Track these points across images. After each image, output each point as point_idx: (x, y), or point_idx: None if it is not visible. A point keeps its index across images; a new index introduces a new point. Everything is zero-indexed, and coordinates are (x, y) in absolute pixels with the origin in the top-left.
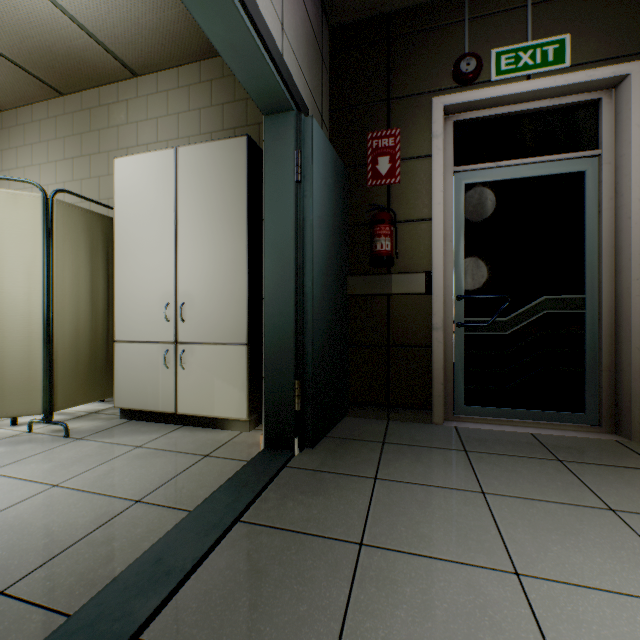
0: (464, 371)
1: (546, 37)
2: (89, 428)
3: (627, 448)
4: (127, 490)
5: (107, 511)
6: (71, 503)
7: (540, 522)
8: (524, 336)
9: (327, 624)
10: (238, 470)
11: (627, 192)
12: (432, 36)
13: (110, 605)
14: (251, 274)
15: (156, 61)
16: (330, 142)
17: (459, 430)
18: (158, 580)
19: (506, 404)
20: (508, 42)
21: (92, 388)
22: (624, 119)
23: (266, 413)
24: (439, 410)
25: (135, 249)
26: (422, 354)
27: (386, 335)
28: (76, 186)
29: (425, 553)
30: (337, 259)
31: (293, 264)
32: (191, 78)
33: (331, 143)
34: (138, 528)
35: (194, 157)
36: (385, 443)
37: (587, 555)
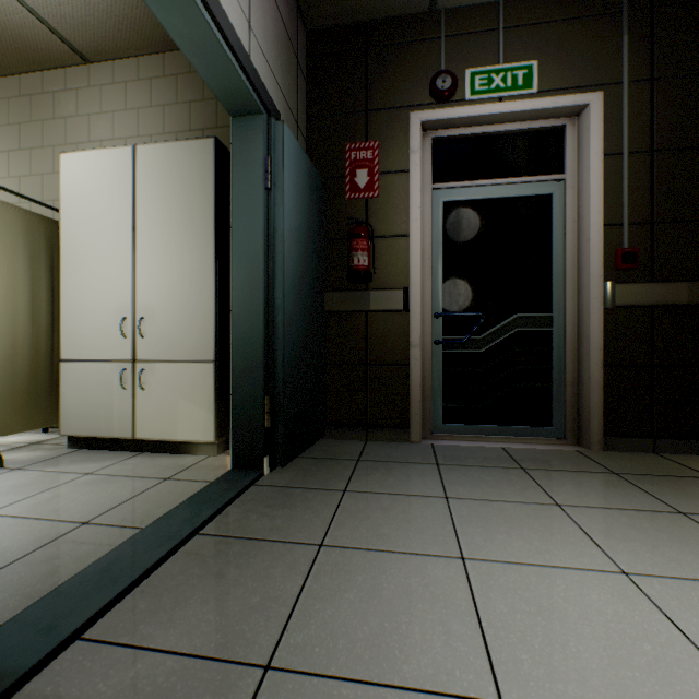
0: (442, 389)
1: (516, 62)
2: (29, 458)
3: (585, 456)
4: (73, 514)
5: (48, 534)
6: (5, 529)
7: (493, 518)
8: (498, 353)
9: (278, 610)
10: (201, 489)
11: (587, 215)
12: (410, 50)
13: (49, 611)
14: (219, 286)
15: (112, 48)
16: (307, 151)
17: (435, 447)
18: (104, 587)
19: (481, 421)
20: (482, 63)
21: (33, 414)
22: (585, 146)
23: (234, 432)
24: (417, 428)
25: (85, 257)
26: (400, 372)
27: (365, 353)
28: (13, 184)
29: (382, 548)
30: (313, 273)
31: (262, 275)
32: (153, 70)
33: (308, 152)
34: (84, 546)
35: (155, 157)
36: (360, 461)
37: (527, 540)
